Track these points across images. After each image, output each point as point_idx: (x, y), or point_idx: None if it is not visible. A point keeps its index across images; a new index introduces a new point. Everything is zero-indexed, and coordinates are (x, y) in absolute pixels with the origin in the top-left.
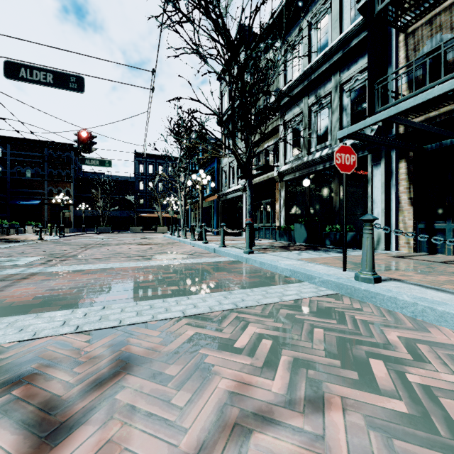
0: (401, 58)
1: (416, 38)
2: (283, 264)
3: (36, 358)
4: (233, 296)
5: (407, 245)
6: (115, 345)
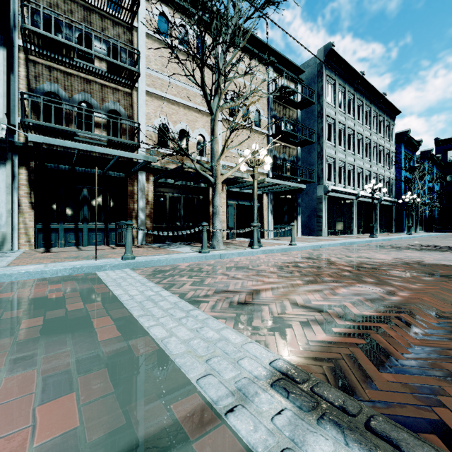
0: (22, 75)
1: (38, 70)
2: (48, 268)
3: (229, 307)
4: (126, 284)
5: (29, 243)
6: (207, 297)
